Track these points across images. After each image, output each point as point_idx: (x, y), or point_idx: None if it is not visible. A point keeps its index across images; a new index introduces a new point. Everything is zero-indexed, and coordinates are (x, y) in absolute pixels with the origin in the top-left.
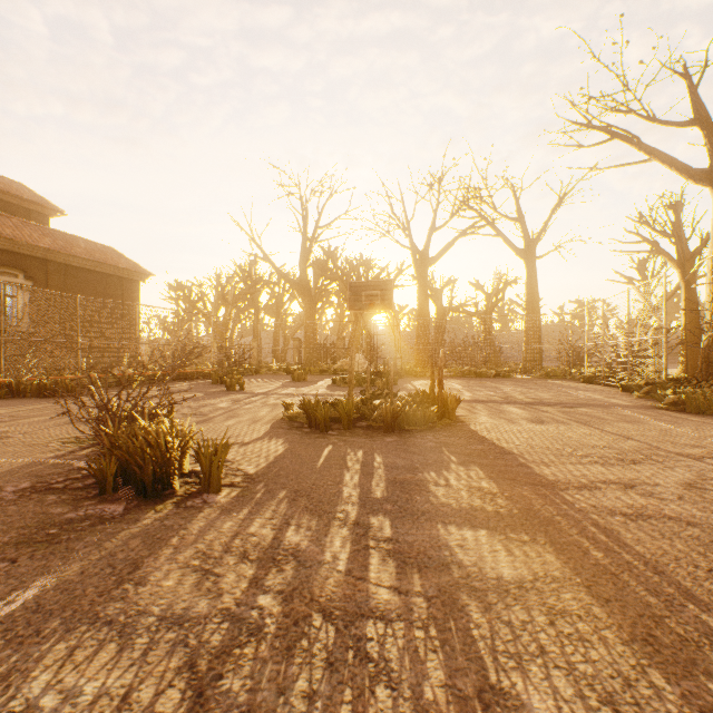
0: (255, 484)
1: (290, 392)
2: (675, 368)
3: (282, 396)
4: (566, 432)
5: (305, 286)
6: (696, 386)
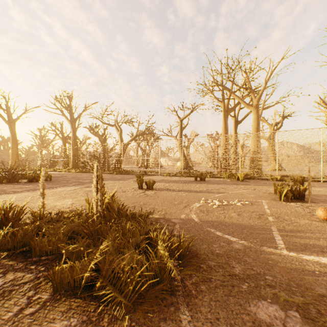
0: (52, 180)
1: None
2: None
3: None
4: (69, 175)
5: None
6: (74, 169)
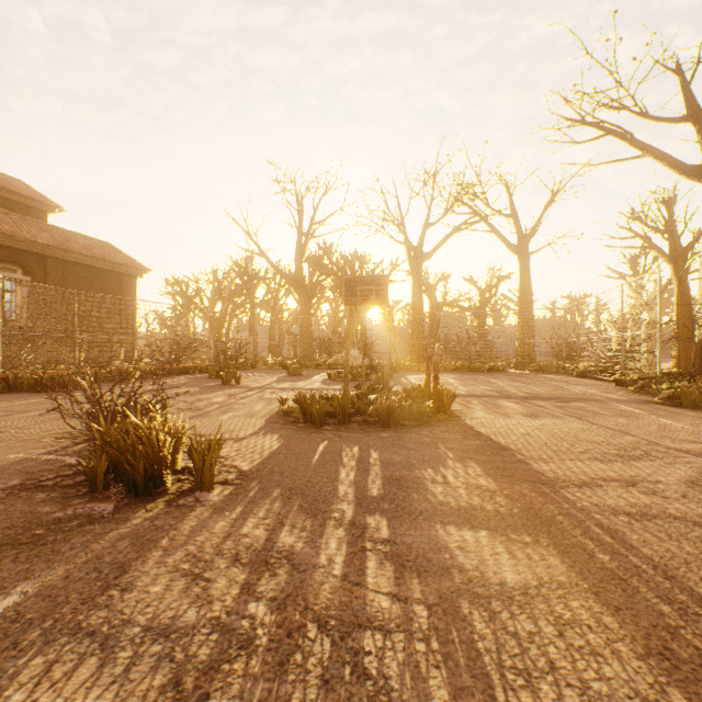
0: (249, 481)
1: (285, 387)
2: (666, 362)
3: (277, 390)
4: (563, 427)
5: (301, 282)
6: (690, 380)
